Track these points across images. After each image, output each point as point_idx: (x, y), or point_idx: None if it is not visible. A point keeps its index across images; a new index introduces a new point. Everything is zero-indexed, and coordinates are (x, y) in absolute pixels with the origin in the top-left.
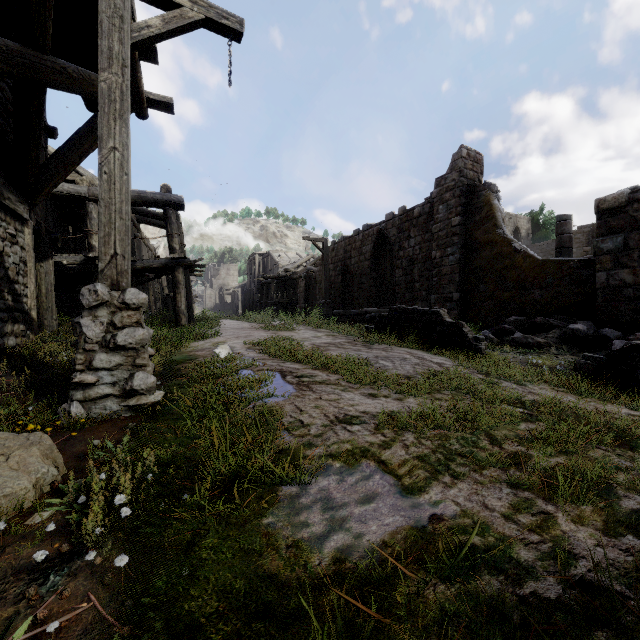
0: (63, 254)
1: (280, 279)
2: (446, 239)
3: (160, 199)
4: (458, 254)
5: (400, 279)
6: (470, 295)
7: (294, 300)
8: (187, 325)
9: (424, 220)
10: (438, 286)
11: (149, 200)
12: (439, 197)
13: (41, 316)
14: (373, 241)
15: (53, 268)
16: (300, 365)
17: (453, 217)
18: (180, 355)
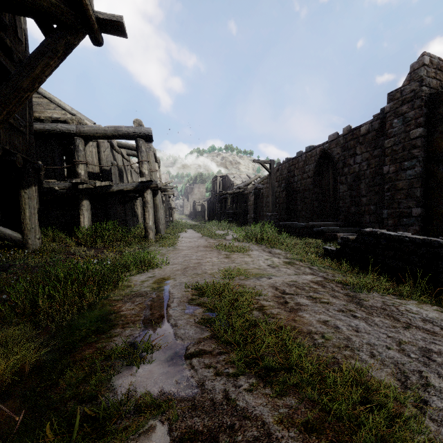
0: (55, 181)
1: (234, 194)
2: (402, 153)
3: (132, 132)
4: (419, 167)
5: (344, 194)
6: (435, 210)
7: (245, 210)
8: (154, 239)
9: (372, 136)
10: (392, 201)
11: (123, 133)
12: (393, 111)
13: (26, 236)
14: (316, 160)
15: (36, 194)
16: (269, 400)
17: (412, 129)
18: (99, 310)
